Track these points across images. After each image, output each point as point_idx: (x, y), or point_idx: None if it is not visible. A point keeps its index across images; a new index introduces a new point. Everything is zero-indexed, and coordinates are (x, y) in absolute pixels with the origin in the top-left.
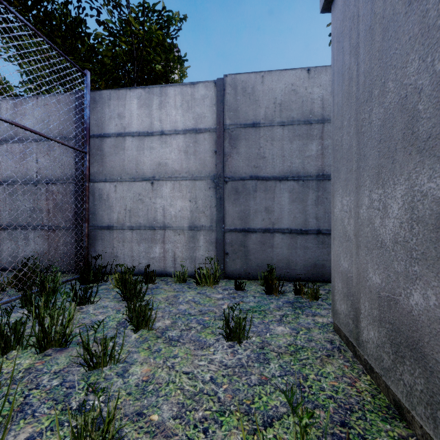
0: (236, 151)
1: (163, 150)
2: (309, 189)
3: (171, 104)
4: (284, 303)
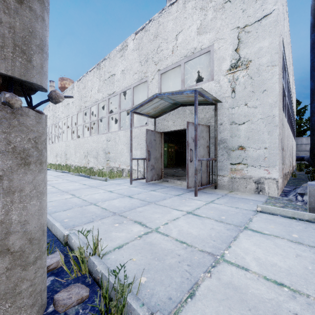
0: None
1: None
2: None
3: None
4: None
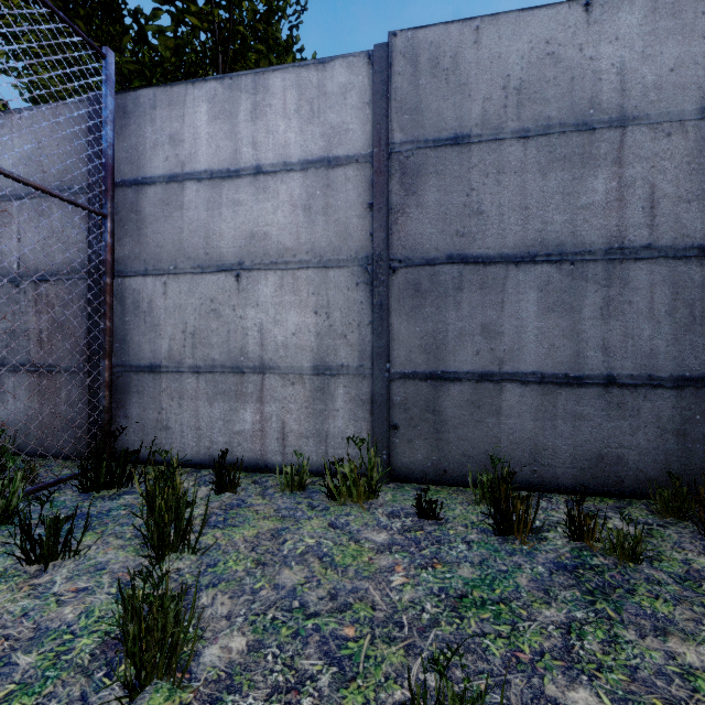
0: (415, 201)
1: (259, 206)
2: (587, 282)
3: (276, 109)
4: (551, 571)
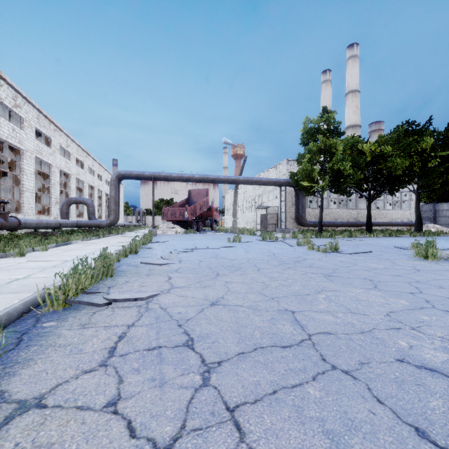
0: None
1: None
2: None
3: None
4: None
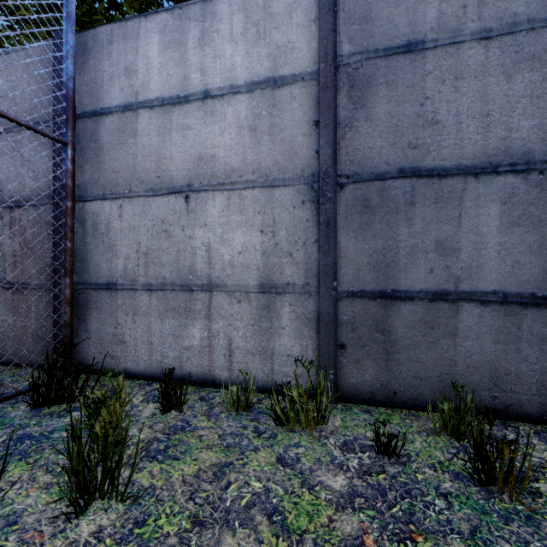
0: (364, 114)
1: (207, 129)
2: None
3: (223, 34)
4: None
